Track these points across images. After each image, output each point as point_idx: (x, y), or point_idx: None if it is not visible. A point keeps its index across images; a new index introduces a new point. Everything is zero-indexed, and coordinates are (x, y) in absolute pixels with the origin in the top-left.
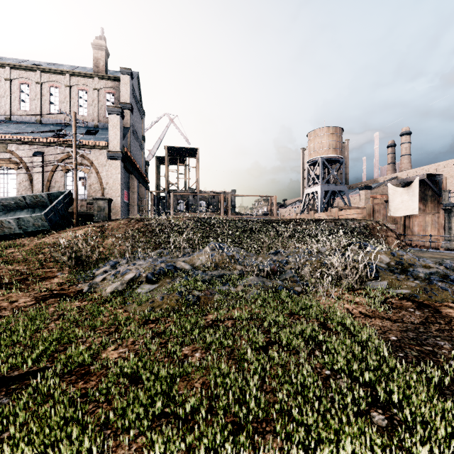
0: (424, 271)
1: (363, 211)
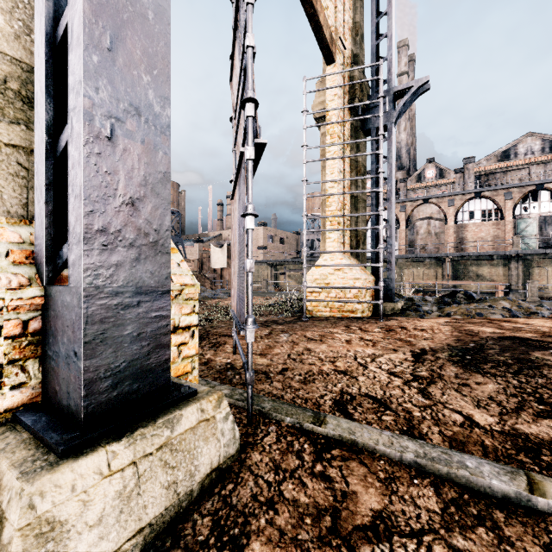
0: (207, 293)
1: (193, 264)
